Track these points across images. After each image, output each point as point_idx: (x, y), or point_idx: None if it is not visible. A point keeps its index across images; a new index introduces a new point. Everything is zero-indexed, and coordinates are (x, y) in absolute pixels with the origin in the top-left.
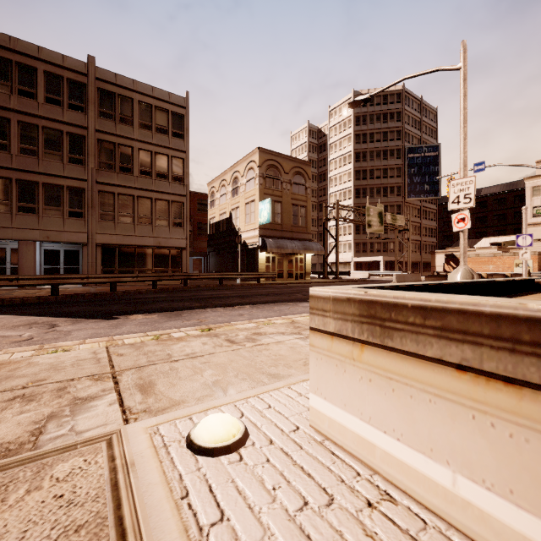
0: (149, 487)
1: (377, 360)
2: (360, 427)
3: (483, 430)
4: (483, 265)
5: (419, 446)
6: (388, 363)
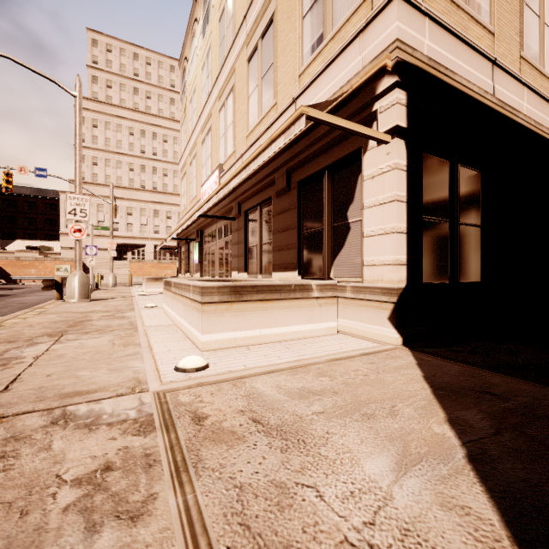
0: (220, 377)
1: (238, 307)
2: (231, 335)
3: (266, 314)
4: (24, 269)
5: (252, 328)
6: (242, 306)
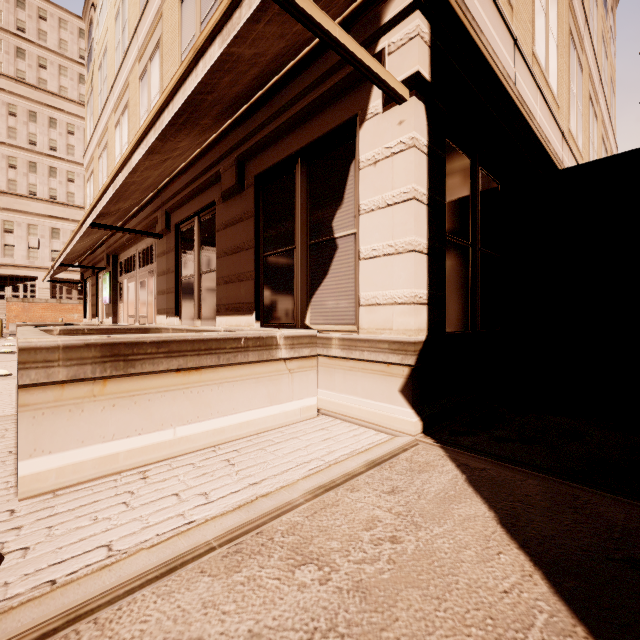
0: None
1: (121, 387)
2: (103, 449)
3: (188, 397)
4: None
5: (155, 428)
6: (131, 385)
